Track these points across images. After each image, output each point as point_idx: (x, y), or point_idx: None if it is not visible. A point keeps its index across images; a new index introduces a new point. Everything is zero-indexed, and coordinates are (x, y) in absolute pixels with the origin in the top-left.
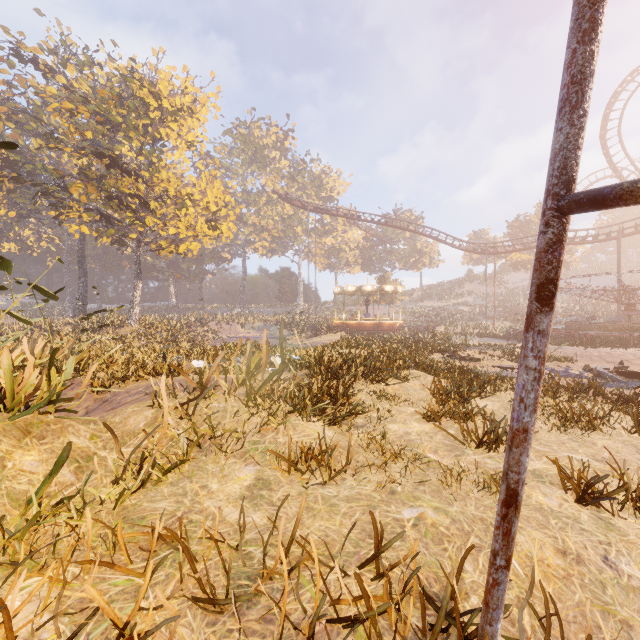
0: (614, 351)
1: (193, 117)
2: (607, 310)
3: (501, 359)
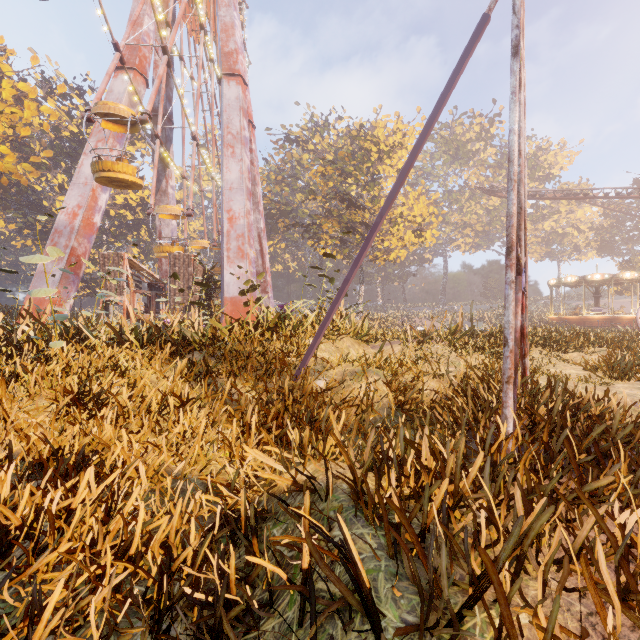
0: None
1: (402, 149)
2: None
3: None
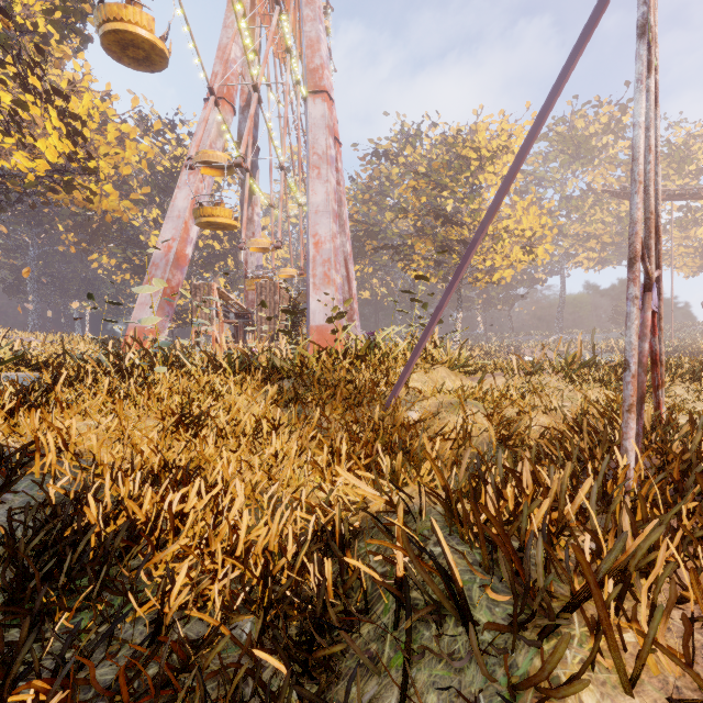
0: None
1: (508, 152)
2: None
3: None
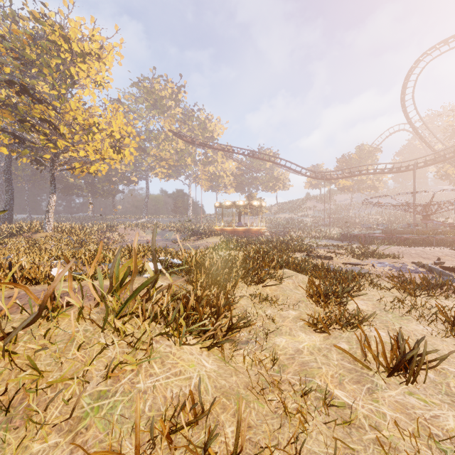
0: (426, 249)
1: (100, 61)
2: (402, 220)
3: (348, 257)
